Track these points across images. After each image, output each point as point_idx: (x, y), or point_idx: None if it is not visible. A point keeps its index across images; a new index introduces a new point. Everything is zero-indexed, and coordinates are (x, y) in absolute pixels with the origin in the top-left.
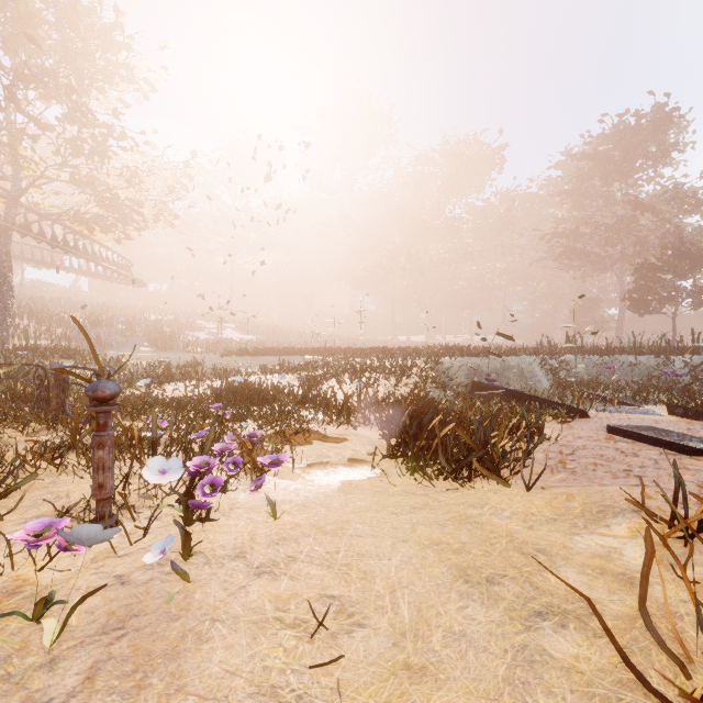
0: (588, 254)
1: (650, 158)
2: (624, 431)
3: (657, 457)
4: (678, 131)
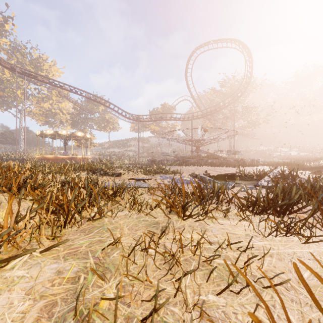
0: None
1: None
2: None
3: None
4: None
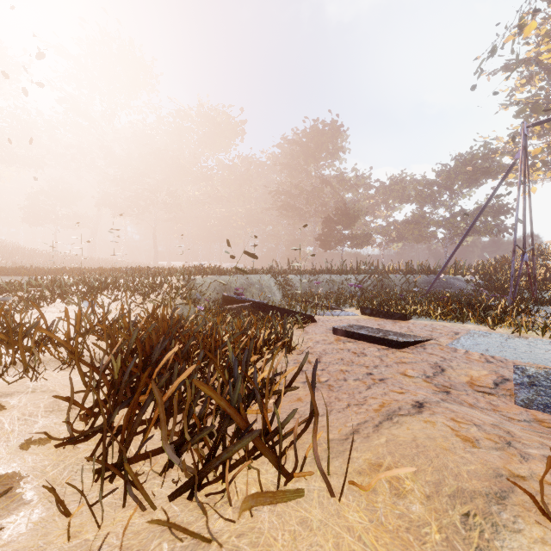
0: (297, 208)
1: (329, 153)
2: (347, 331)
3: (379, 353)
4: (342, 140)
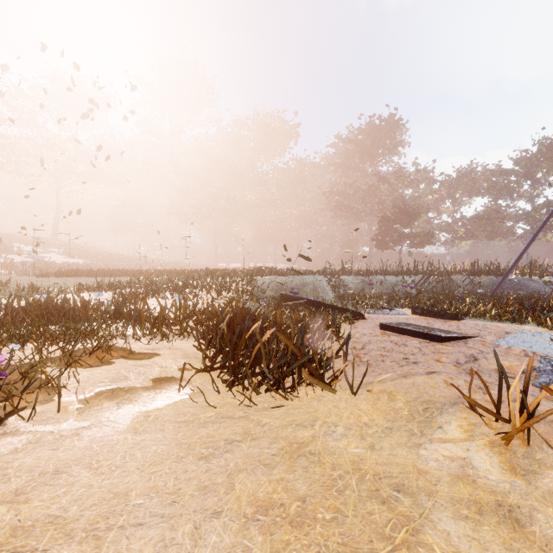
0: (352, 208)
1: (387, 149)
2: (393, 327)
3: (419, 345)
4: (401, 134)
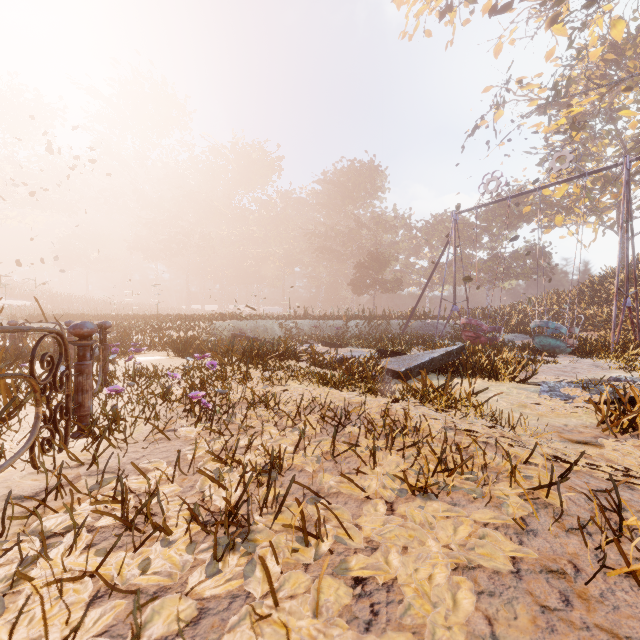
0: (333, 251)
1: (368, 193)
2: None
3: None
4: (382, 179)
